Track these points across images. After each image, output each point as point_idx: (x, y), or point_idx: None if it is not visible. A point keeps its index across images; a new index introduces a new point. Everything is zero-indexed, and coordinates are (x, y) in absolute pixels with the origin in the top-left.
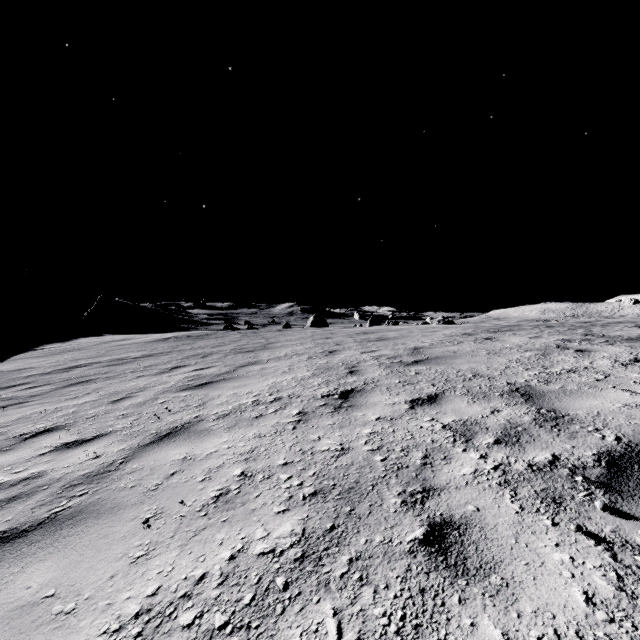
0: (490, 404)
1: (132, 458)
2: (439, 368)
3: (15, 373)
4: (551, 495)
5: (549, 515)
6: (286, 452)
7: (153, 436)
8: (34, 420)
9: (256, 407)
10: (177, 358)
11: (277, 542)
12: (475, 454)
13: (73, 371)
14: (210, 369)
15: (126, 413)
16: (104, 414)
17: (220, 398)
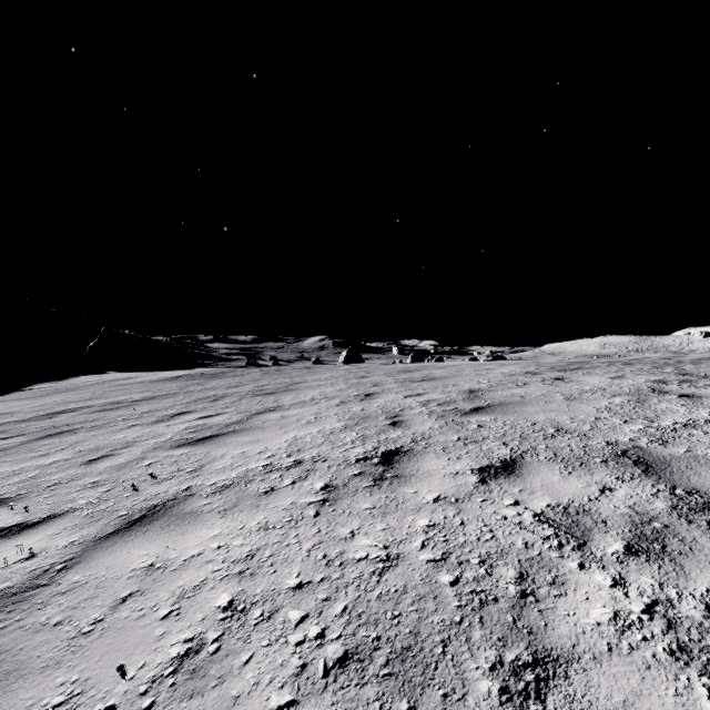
0: (594, 477)
1: (78, 561)
2: (507, 419)
3: None
4: None
5: None
6: (302, 561)
7: (120, 521)
8: None
9: (268, 475)
10: (182, 402)
11: None
12: (603, 576)
13: (56, 418)
14: (219, 417)
15: (98, 480)
16: (70, 481)
17: (223, 459)
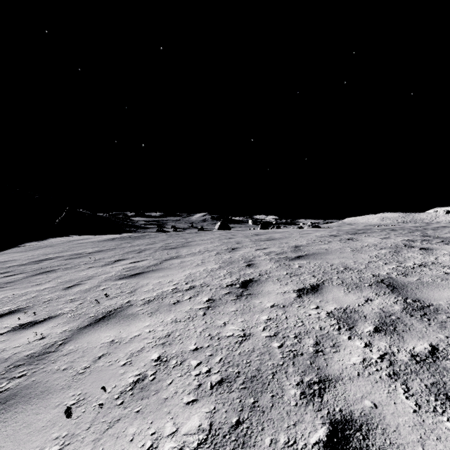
0: (363, 294)
1: (70, 340)
2: (316, 262)
3: (0, 264)
4: (443, 391)
5: (448, 416)
6: (197, 337)
7: (91, 319)
8: (3, 303)
9: (175, 294)
10: (119, 253)
11: (185, 440)
12: (360, 342)
13: (42, 263)
14: (143, 262)
15: (74, 298)
16: (57, 298)
17: (147, 286)
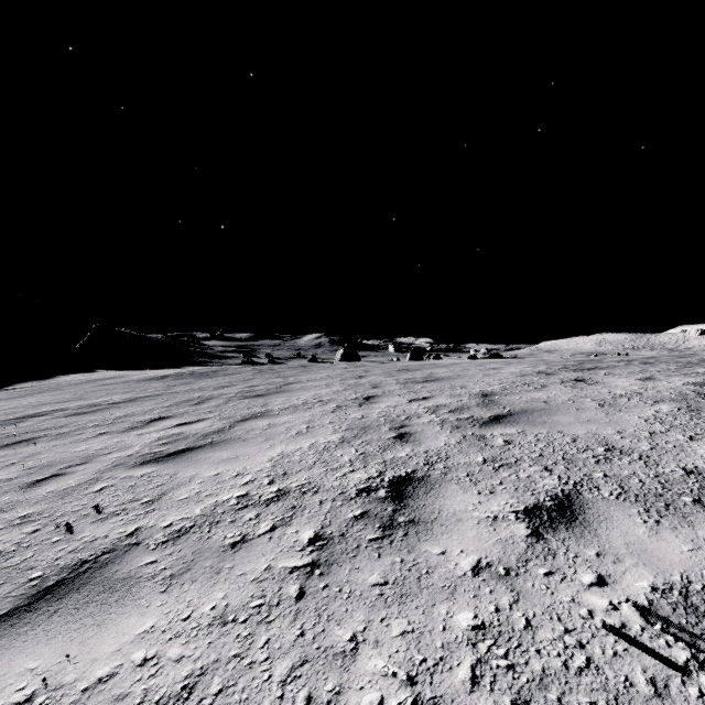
0: (698, 531)
1: None
2: (539, 432)
3: None
4: None
5: None
6: None
7: (27, 589)
8: None
9: (240, 514)
10: (164, 405)
11: None
12: None
13: (24, 422)
14: (199, 424)
15: (30, 513)
16: None
17: (190, 485)
